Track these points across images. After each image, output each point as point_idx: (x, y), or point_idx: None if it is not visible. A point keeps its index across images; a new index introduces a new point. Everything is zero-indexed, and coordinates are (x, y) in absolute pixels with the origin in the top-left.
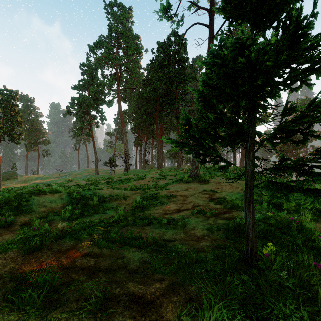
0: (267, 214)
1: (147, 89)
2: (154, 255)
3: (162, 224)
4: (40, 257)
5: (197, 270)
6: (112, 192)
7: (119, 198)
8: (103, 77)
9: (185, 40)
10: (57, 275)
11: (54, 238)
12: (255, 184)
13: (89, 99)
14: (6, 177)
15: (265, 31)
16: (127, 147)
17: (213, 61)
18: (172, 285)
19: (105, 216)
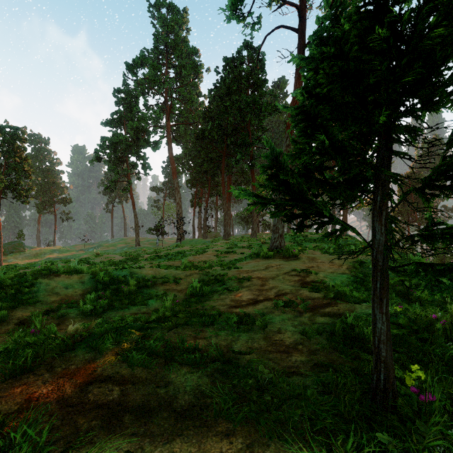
0: (393, 309)
1: (209, 125)
2: (218, 379)
3: (230, 324)
4: (31, 384)
5: (294, 417)
6: (156, 272)
7: (167, 282)
8: (146, 108)
9: (263, 55)
10: (48, 425)
11: (59, 349)
12: (367, 261)
13: (126, 139)
14: (10, 250)
15: (409, 3)
16: (181, 208)
17: (323, 50)
18: (249, 447)
19: (145, 309)
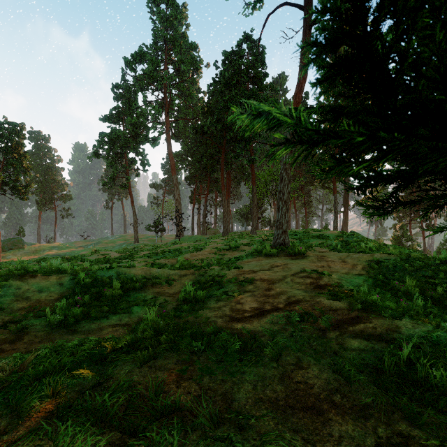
0: None
1: (208, 120)
2: None
3: (230, 352)
4: None
5: None
6: (147, 272)
7: (158, 284)
8: (146, 104)
9: (263, 48)
10: None
11: None
12: (384, 260)
13: (124, 135)
14: (9, 247)
15: None
16: (180, 204)
17: None
18: None
19: (127, 319)
